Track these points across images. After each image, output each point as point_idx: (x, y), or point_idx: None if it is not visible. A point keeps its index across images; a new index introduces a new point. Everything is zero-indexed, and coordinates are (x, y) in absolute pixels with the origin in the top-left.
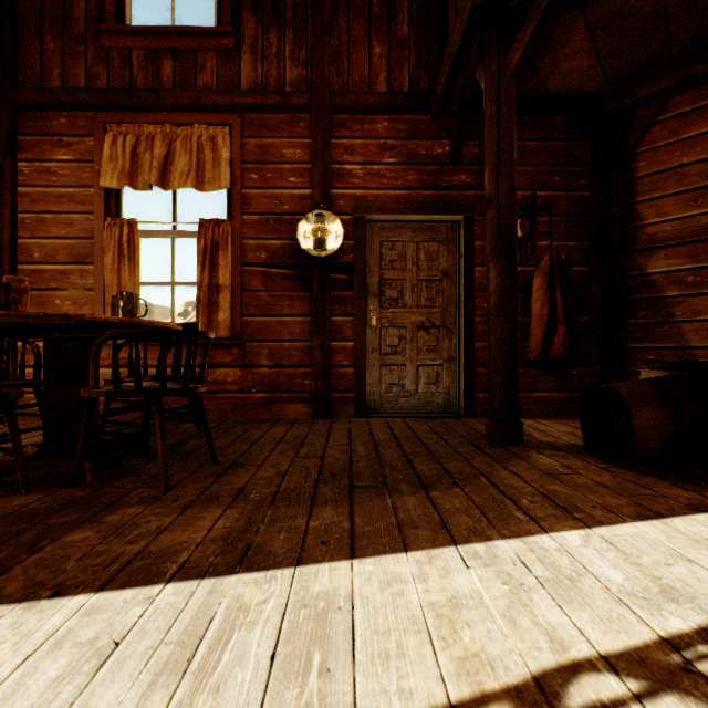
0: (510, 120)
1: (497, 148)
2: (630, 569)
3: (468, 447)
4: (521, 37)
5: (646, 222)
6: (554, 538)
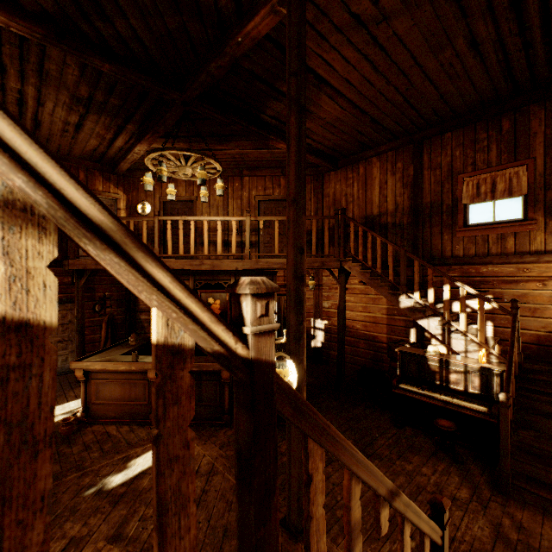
0: (82, 296)
1: (78, 304)
2: (77, 404)
3: (68, 386)
4: (84, 277)
5: (141, 304)
6: (69, 403)
